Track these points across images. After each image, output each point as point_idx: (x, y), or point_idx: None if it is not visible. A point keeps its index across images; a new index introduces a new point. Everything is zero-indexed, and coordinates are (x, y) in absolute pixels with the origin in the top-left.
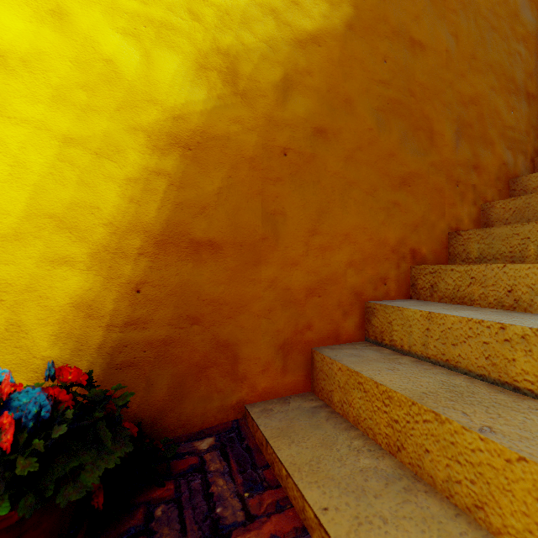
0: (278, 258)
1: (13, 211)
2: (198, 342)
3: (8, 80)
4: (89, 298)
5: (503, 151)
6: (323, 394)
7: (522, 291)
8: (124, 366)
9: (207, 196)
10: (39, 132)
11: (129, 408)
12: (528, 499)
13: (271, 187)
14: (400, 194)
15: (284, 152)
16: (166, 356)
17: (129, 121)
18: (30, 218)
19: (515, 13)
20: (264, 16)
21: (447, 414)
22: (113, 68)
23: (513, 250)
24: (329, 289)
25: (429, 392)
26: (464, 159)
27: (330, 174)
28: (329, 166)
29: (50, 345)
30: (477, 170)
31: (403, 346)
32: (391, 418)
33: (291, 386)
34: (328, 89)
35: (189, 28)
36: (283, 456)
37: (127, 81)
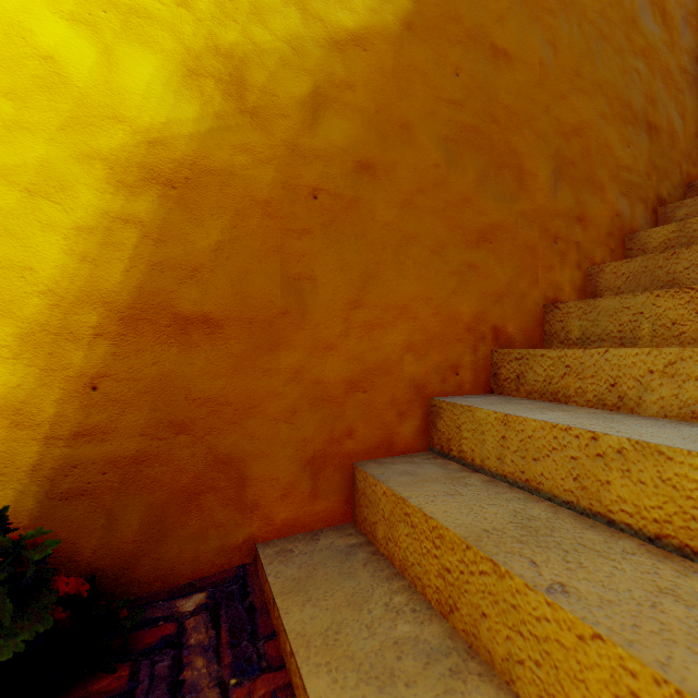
0: (305, 340)
1: None
2: (187, 458)
3: None
4: (17, 399)
5: (616, 199)
6: (365, 527)
7: (628, 385)
8: (73, 496)
9: (199, 253)
10: None
11: (79, 556)
12: (605, 695)
13: (295, 242)
14: (478, 253)
15: (314, 194)
16: (138, 478)
17: (81, 145)
18: None
19: (632, 18)
20: (284, 5)
21: (509, 565)
22: (54, 69)
23: (622, 328)
24: (379, 382)
25: (492, 530)
26: (565, 208)
27: (380, 225)
28: (378, 215)
29: None
30: (583, 222)
31: (474, 460)
32: (442, 565)
33: (324, 515)
34: (377, 109)
35: (173, 16)
36: (290, 623)
37: (77, 88)
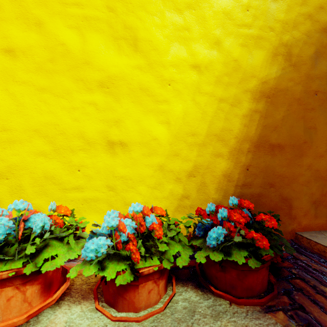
0: (312, 153)
1: (202, 133)
2: (273, 196)
3: (201, 77)
4: (228, 172)
5: None
6: None
7: None
8: None
9: (277, 121)
10: (211, 98)
11: None
12: None
13: (308, 114)
14: None
15: (315, 93)
16: (259, 202)
17: (244, 87)
18: (208, 136)
19: None
20: (305, 20)
21: None
22: (237, 63)
23: None
24: None
25: None
26: None
27: None
28: None
29: (215, 193)
30: None
31: None
32: None
33: (319, 225)
34: None
35: (269, 36)
36: None
37: (243, 68)
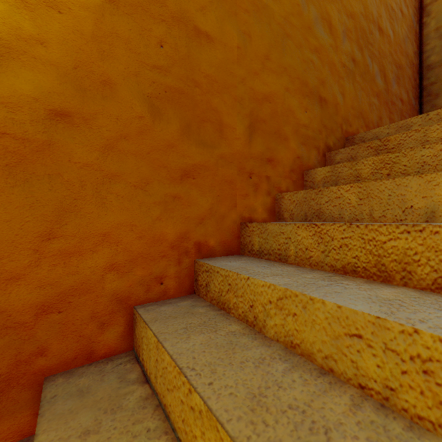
0: None
1: None
2: None
3: None
4: None
5: (297, 146)
6: None
7: (259, 309)
8: None
9: None
10: None
11: None
12: None
13: None
14: (182, 187)
15: None
16: None
17: None
18: None
19: (309, 25)
20: None
21: None
22: None
23: (280, 247)
24: (77, 301)
25: None
26: (258, 152)
27: (79, 166)
28: (76, 157)
29: None
30: (272, 162)
31: (147, 370)
32: None
33: (7, 433)
34: (74, 65)
35: None
36: None
37: None
